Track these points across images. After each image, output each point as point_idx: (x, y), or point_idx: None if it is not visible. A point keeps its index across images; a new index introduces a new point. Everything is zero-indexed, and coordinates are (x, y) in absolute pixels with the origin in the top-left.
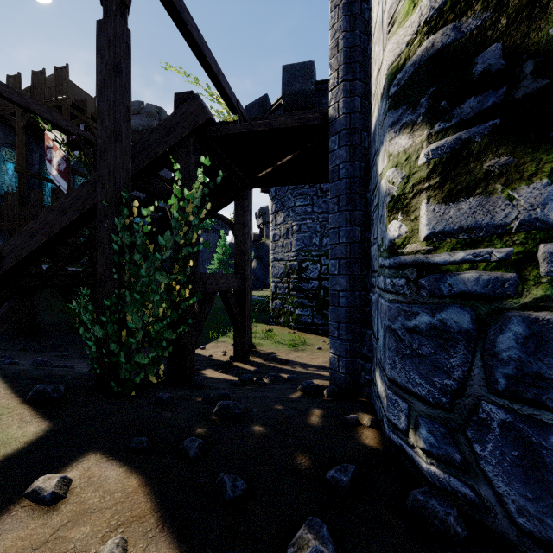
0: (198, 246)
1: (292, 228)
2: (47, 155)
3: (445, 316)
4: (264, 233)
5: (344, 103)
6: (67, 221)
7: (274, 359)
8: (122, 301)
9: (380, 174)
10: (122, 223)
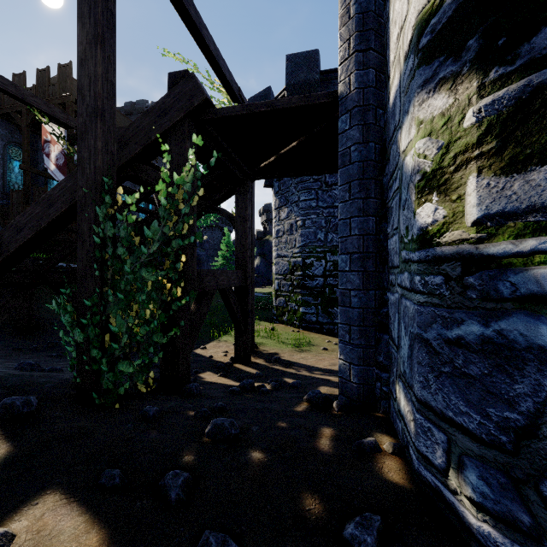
0: (189, 238)
1: (296, 223)
2: (44, 149)
3: (505, 326)
4: (268, 230)
5: (356, 76)
6: (55, 214)
7: (277, 360)
8: (104, 301)
9: (404, 151)
10: (104, 212)
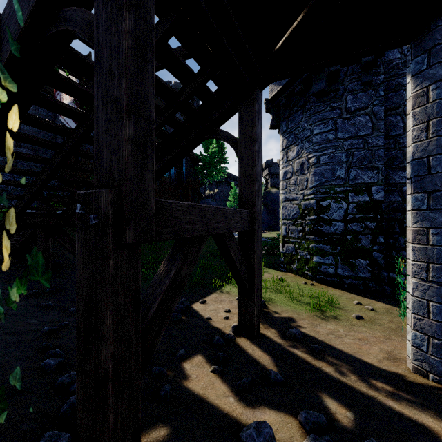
0: None
1: (308, 161)
2: (56, 96)
3: None
4: (269, 183)
5: None
6: None
7: (297, 336)
8: None
9: None
10: None
